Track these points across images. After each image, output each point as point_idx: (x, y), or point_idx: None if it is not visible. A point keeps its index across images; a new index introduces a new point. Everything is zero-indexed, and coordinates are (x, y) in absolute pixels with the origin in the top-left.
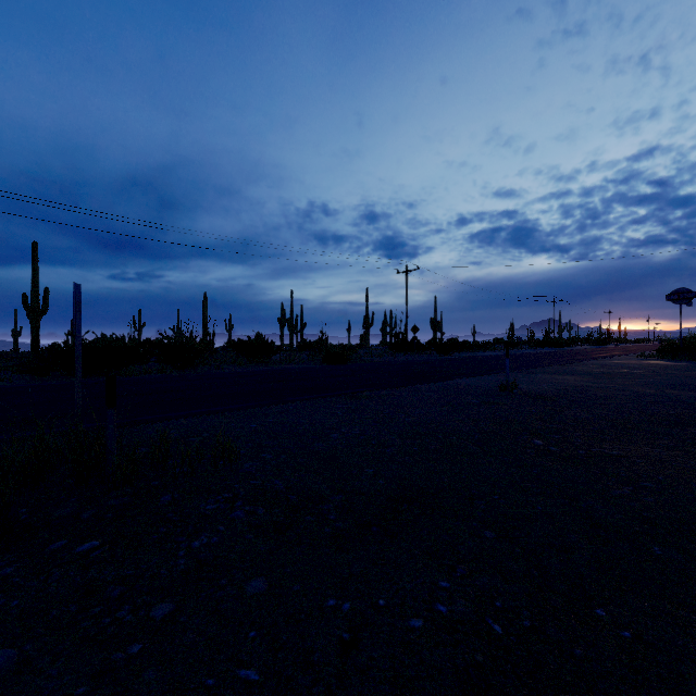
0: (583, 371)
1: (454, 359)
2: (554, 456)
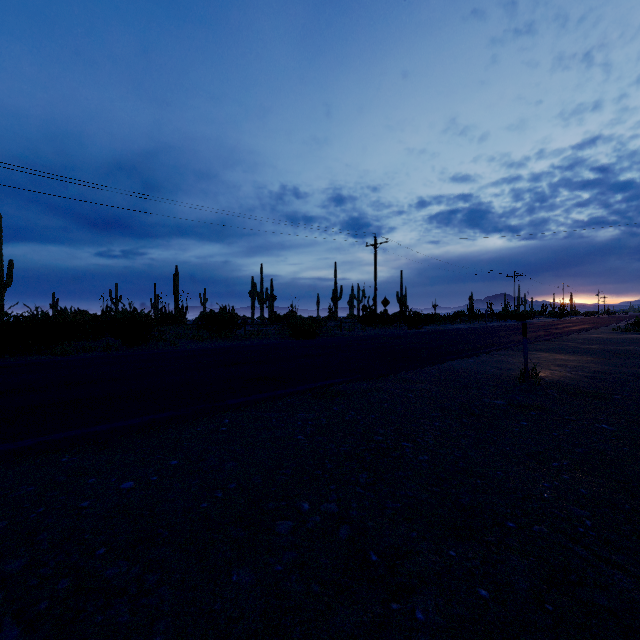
0: (581, 348)
1: (426, 333)
2: None
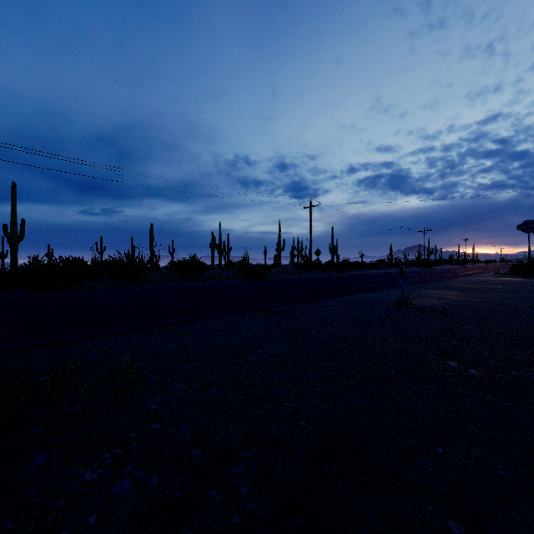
0: (458, 287)
1: (349, 276)
2: (476, 382)
